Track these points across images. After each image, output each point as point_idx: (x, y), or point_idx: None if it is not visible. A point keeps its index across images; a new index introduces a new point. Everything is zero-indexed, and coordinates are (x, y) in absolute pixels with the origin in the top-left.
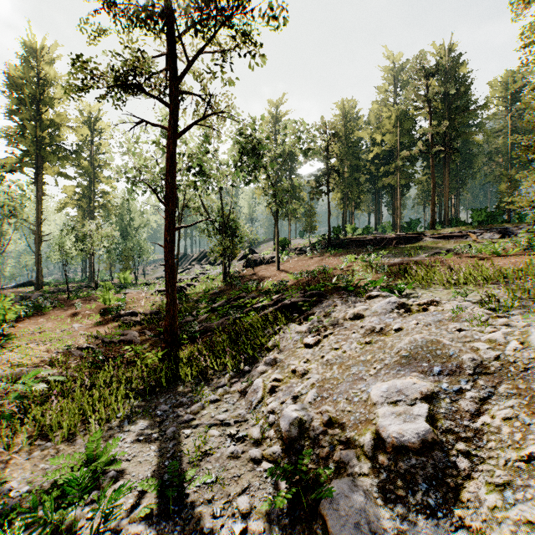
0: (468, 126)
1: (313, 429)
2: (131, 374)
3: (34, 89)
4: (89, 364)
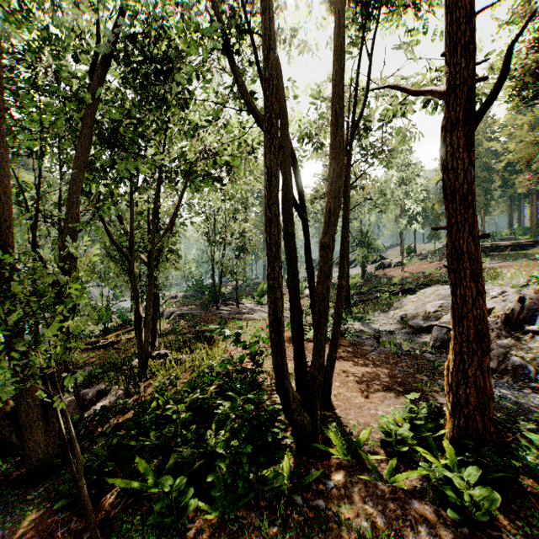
0: None
1: (409, 316)
2: None
3: None
4: None
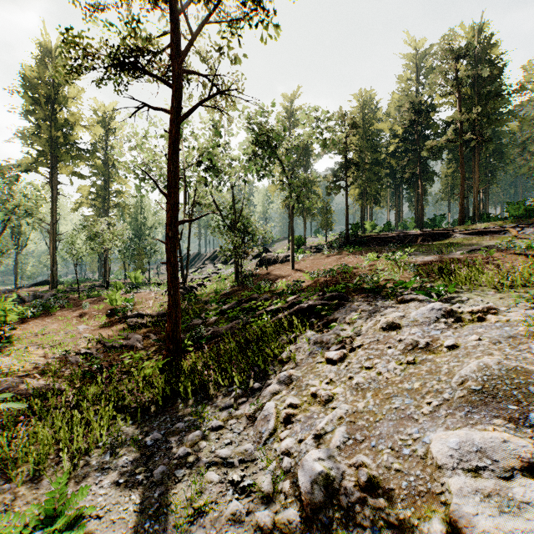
0: (498, 115)
1: (345, 492)
2: (125, 387)
3: (49, 89)
4: (81, 375)
